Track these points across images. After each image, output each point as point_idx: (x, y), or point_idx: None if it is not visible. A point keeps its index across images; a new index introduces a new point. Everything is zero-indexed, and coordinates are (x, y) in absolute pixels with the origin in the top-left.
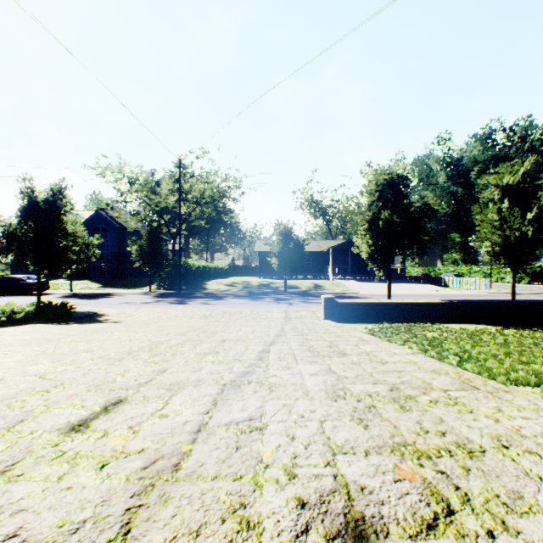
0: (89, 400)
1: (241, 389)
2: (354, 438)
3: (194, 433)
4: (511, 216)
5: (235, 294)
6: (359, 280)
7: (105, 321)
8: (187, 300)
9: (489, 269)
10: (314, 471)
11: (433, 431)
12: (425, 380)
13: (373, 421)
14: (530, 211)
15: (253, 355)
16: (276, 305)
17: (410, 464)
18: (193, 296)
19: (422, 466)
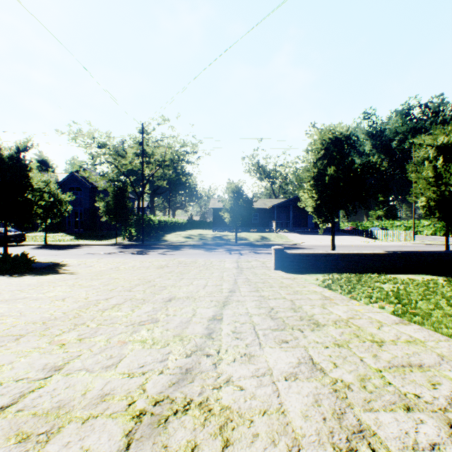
0: None
1: (167, 434)
2: None
3: None
4: (447, 173)
5: (191, 245)
6: (299, 233)
7: (61, 273)
8: (147, 251)
9: (409, 223)
10: None
11: None
12: None
13: None
14: None
15: (200, 327)
16: (228, 255)
17: None
18: (153, 247)
19: None
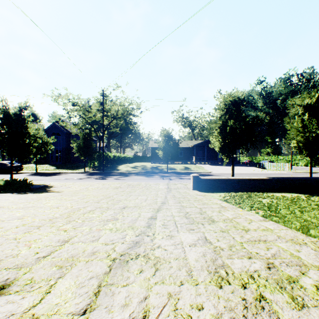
0: None
1: (128, 266)
2: None
3: None
4: (310, 124)
5: (136, 173)
6: (211, 164)
7: (50, 191)
8: (106, 177)
9: (289, 158)
10: None
11: None
12: (292, 253)
13: None
14: None
15: (143, 222)
16: (161, 180)
17: None
18: (110, 174)
19: None
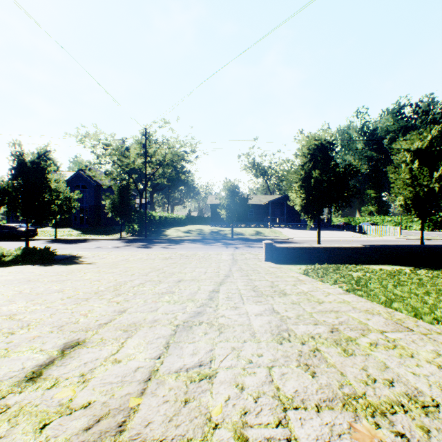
0: (49, 342)
1: (192, 330)
2: (303, 388)
3: (144, 383)
4: (420, 175)
5: (191, 240)
6: (292, 228)
7: (81, 263)
8: (150, 245)
9: (399, 219)
10: (265, 433)
11: (381, 379)
12: (361, 321)
13: (320, 367)
14: (437, 171)
15: (204, 295)
16: (224, 248)
17: (365, 424)
18: (156, 241)
19: (378, 426)
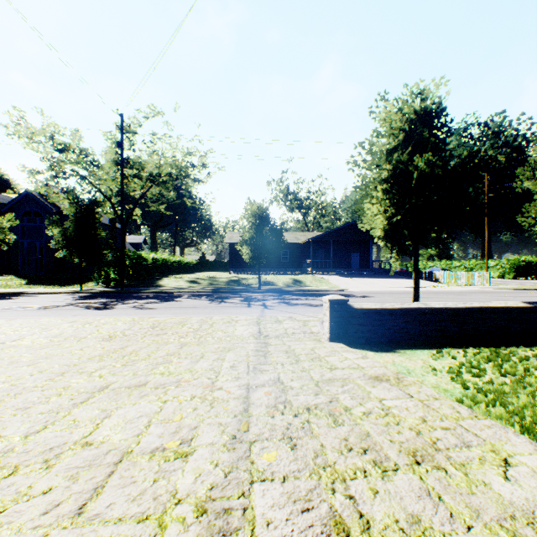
0: None
1: None
2: None
3: None
4: None
5: (194, 293)
6: (342, 275)
7: None
8: (117, 302)
9: (470, 264)
10: None
11: None
12: None
13: None
14: None
15: None
16: (245, 308)
17: None
18: (134, 296)
19: None
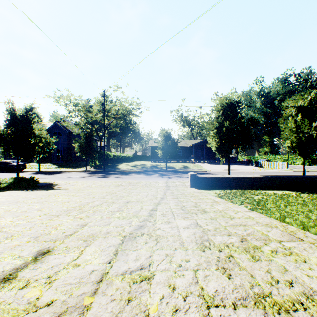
0: (26, 250)
1: (136, 240)
2: (222, 288)
3: (96, 284)
4: (302, 125)
5: (136, 172)
6: (210, 163)
7: (56, 189)
8: (107, 175)
9: (286, 157)
10: None
11: (282, 281)
12: (263, 232)
13: (234, 270)
14: (314, 122)
15: (145, 213)
16: (161, 178)
17: None
18: (111, 173)
19: None
